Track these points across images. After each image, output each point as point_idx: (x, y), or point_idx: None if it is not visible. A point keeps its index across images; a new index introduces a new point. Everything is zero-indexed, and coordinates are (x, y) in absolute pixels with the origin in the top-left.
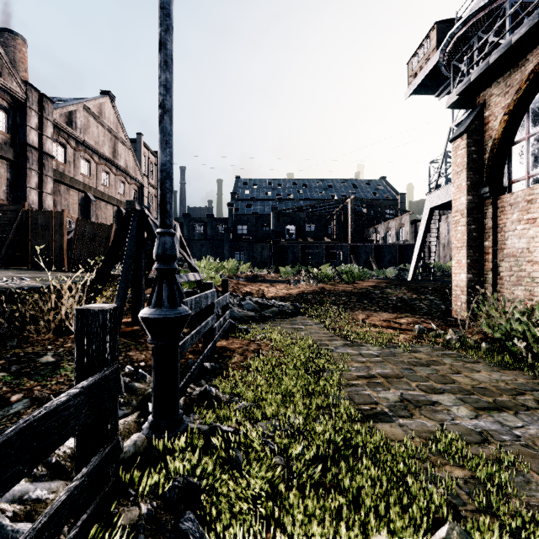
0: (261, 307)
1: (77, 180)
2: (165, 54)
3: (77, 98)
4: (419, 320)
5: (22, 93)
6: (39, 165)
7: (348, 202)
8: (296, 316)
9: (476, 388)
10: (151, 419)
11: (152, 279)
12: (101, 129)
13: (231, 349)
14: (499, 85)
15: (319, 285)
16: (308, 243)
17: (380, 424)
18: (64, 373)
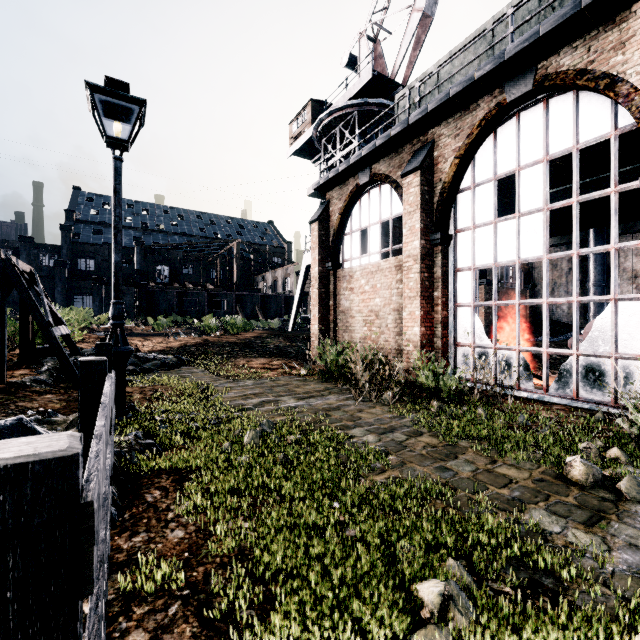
0: (141, 361)
1: None
2: (119, 198)
3: None
4: (287, 361)
5: None
6: None
7: (233, 245)
8: (180, 367)
9: (304, 392)
10: None
11: None
12: None
13: (128, 392)
14: (337, 192)
15: (202, 337)
16: (186, 289)
17: (246, 412)
18: None
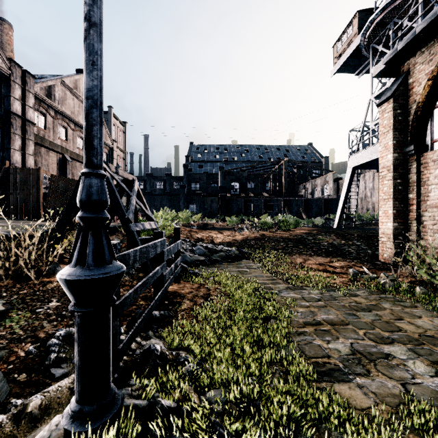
0: (210, 252)
1: (55, 144)
2: None
3: (57, 76)
4: (351, 264)
5: (7, 68)
6: (22, 130)
7: (282, 163)
8: (241, 259)
9: (424, 337)
10: (73, 403)
11: (115, 227)
12: (76, 101)
13: (181, 295)
14: (423, 54)
15: (260, 232)
16: (249, 197)
17: (337, 385)
18: (9, 324)
